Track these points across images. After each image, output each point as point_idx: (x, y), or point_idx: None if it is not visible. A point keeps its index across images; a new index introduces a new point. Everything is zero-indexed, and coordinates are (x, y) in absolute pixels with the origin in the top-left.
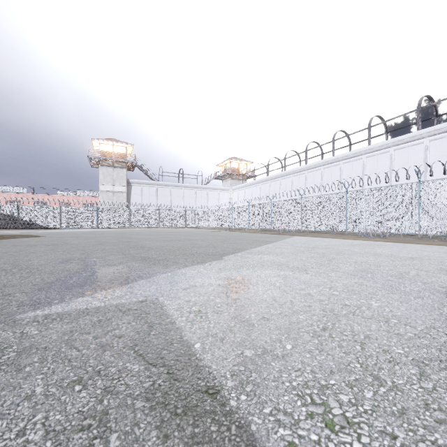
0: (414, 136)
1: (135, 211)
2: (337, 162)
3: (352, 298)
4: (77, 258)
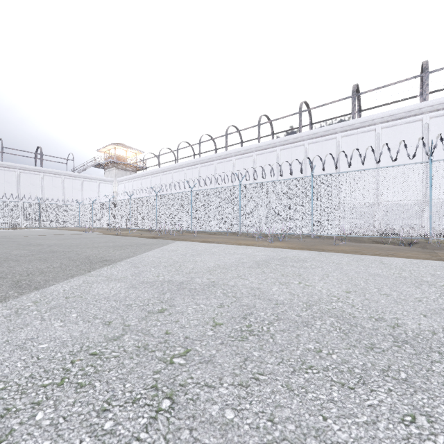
0: (297, 138)
1: None
2: (230, 157)
3: None
4: None
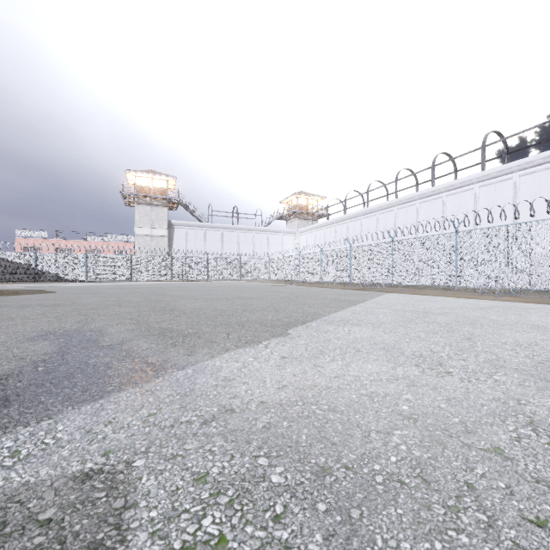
0: (549, 156)
1: (177, 259)
2: (439, 194)
3: None
4: (63, 329)
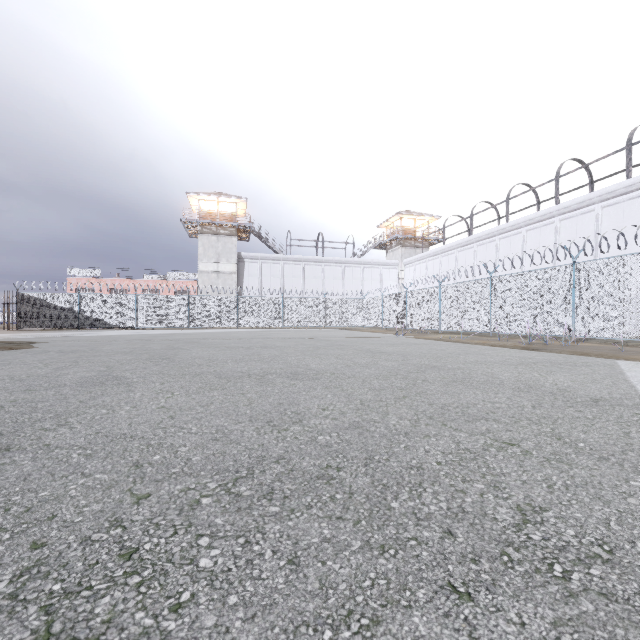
0: None
1: (245, 301)
2: None
3: None
4: None
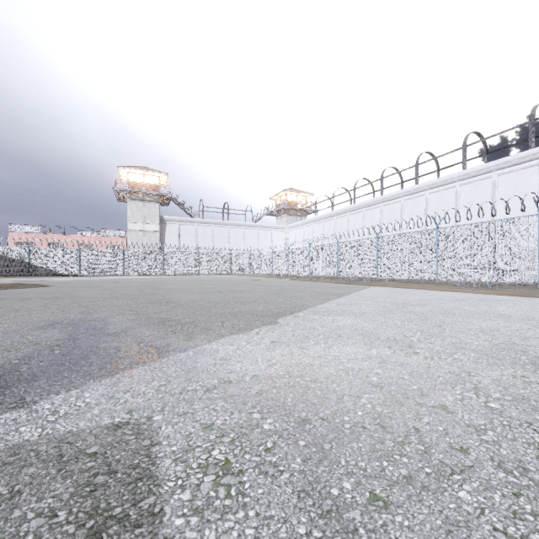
0: (525, 156)
1: (169, 254)
2: (422, 192)
3: (538, 423)
4: (68, 319)
